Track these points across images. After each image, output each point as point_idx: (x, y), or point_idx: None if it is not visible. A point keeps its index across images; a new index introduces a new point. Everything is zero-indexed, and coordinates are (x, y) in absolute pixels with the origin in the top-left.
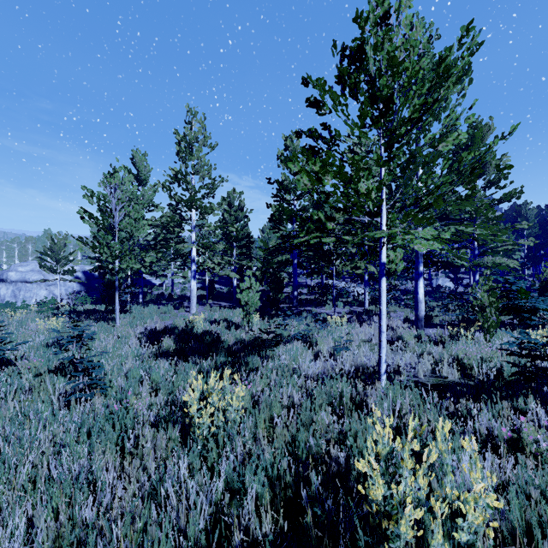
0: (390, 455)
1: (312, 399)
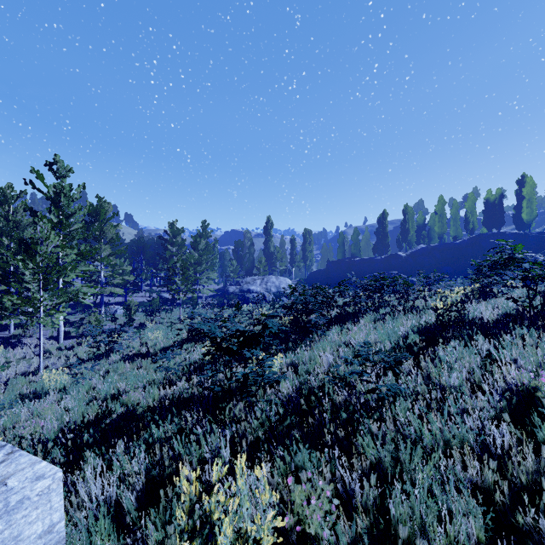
0: None
1: (6, 387)
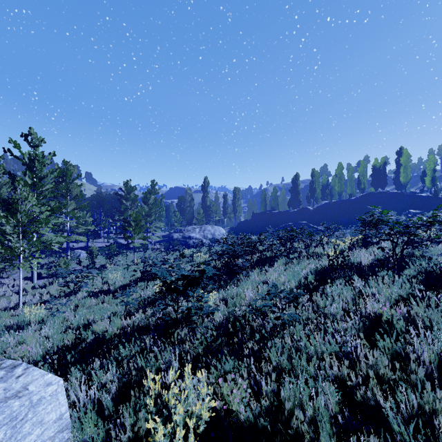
0: (27, 317)
1: None
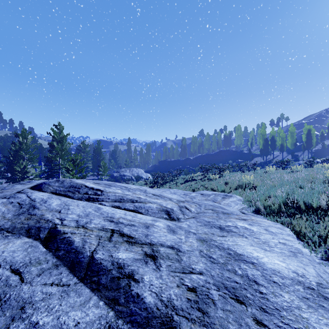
0: None
1: None
